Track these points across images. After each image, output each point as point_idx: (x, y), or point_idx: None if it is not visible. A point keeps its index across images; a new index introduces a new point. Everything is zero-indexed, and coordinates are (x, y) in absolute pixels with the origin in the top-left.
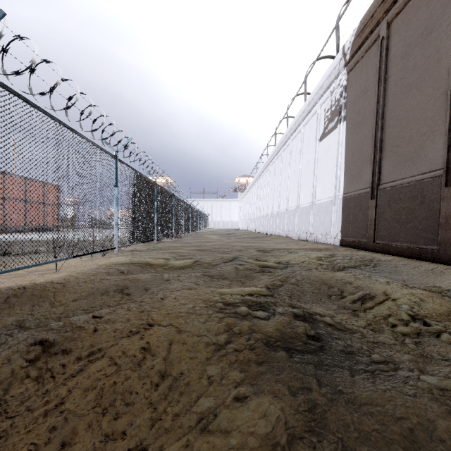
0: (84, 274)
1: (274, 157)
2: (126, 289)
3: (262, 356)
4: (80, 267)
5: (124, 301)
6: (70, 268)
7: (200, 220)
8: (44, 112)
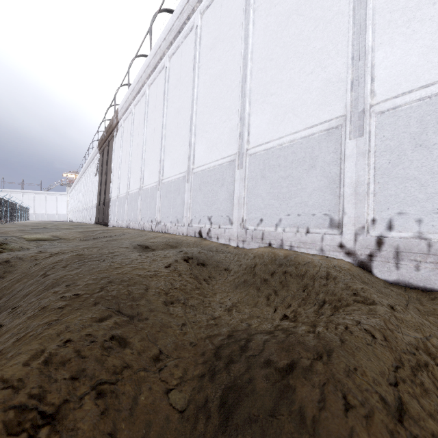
0: None
1: (84, 172)
2: None
3: (30, 228)
4: None
5: None
6: None
7: (19, 212)
8: None
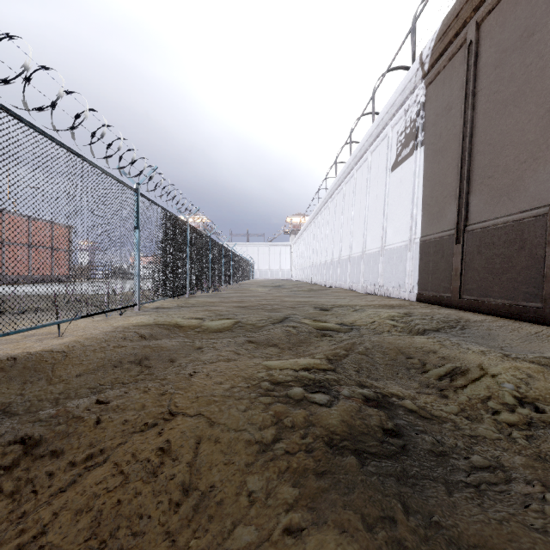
0: (94, 340)
1: (334, 191)
2: (146, 361)
3: (323, 463)
4: (90, 330)
5: (142, 376)
6: (78, 331)
7: (243, 268)
8: (41, 133)
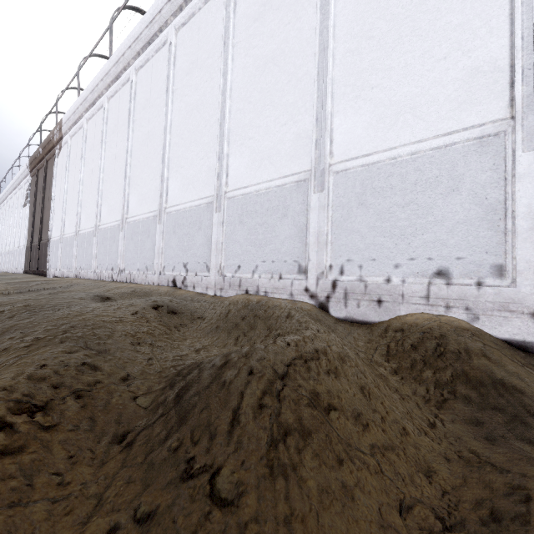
0: None
1: (5, 199)
2: None
3: None
4: None
5: None
6: None
7: None
8: None
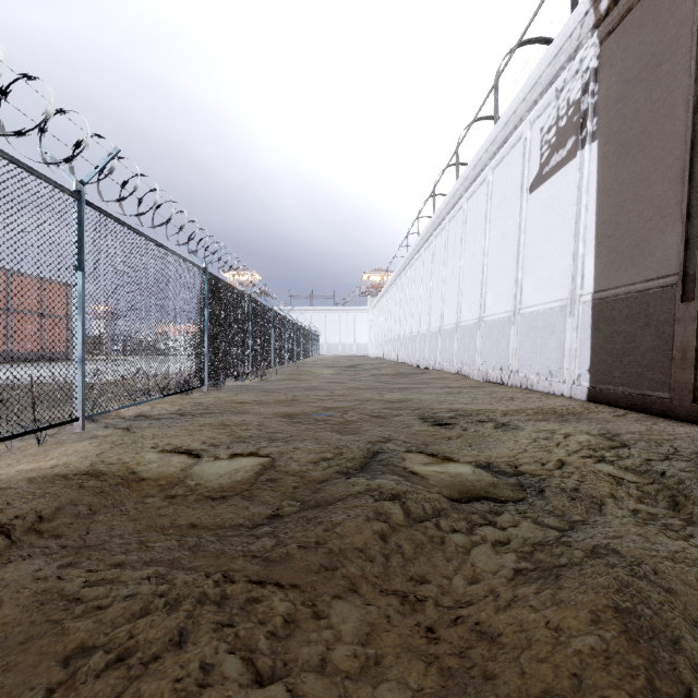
0: None
1: (432, 234)
2: None
3: None
4: None
5: None
6: None
7: (305, 342)
8: None
